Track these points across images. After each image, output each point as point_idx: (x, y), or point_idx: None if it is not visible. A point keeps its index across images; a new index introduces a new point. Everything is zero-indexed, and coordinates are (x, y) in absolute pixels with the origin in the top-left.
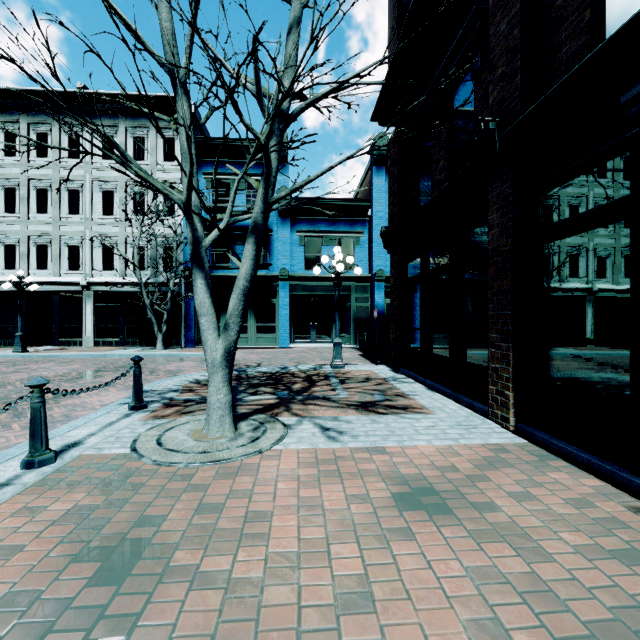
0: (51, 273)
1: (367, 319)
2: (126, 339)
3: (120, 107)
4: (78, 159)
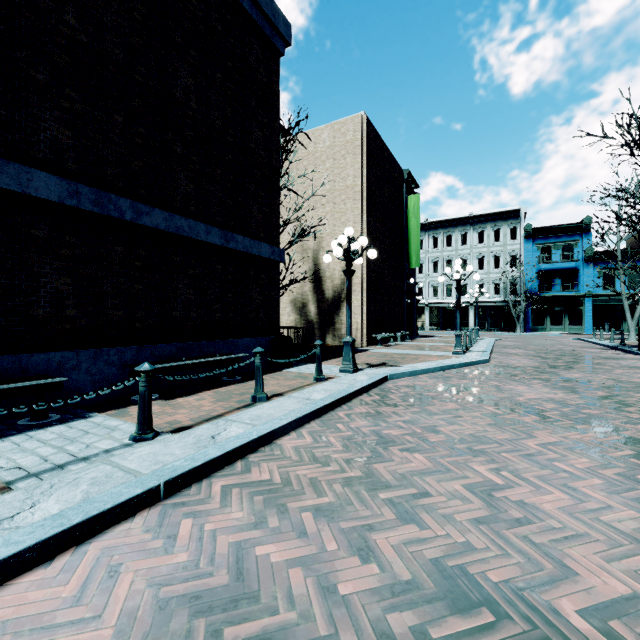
0: (453, 298)
1: None
2: (490, 328)
3: (487, 218)
4: (466, 245)
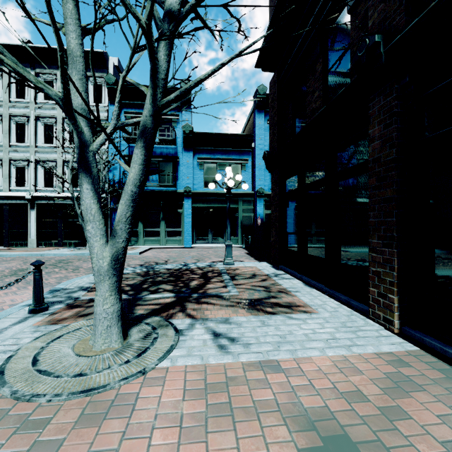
0: (2, 189)
1: (251, 225)
2: (63, 241)
3: None
4: (24, 99)
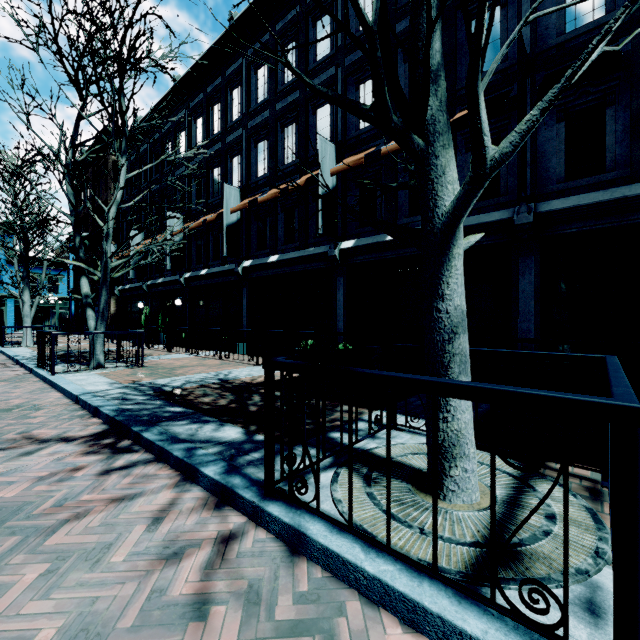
0: None
1: (67, 318)
2: None
3: None
4: None
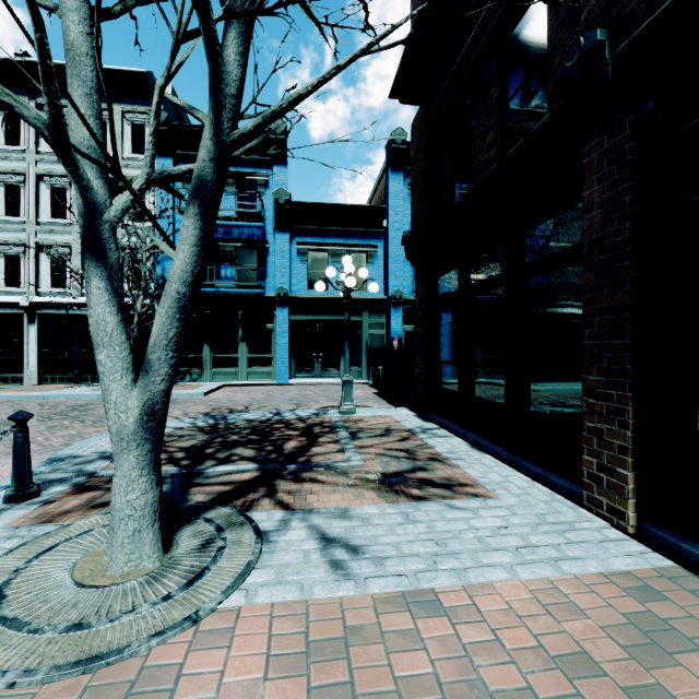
0: None
1: (382, 349)
2: (82, 374)
3: None
4: (18, 146)
